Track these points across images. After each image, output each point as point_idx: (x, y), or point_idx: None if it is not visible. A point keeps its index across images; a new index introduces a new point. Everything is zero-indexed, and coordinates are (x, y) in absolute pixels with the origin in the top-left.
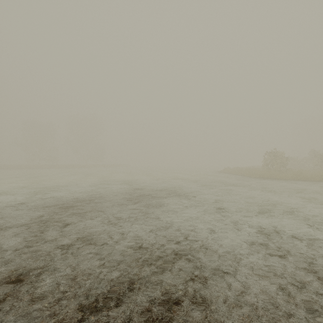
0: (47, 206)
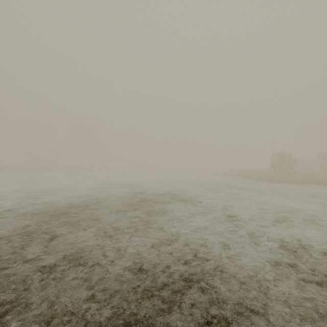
0: (36, 213)
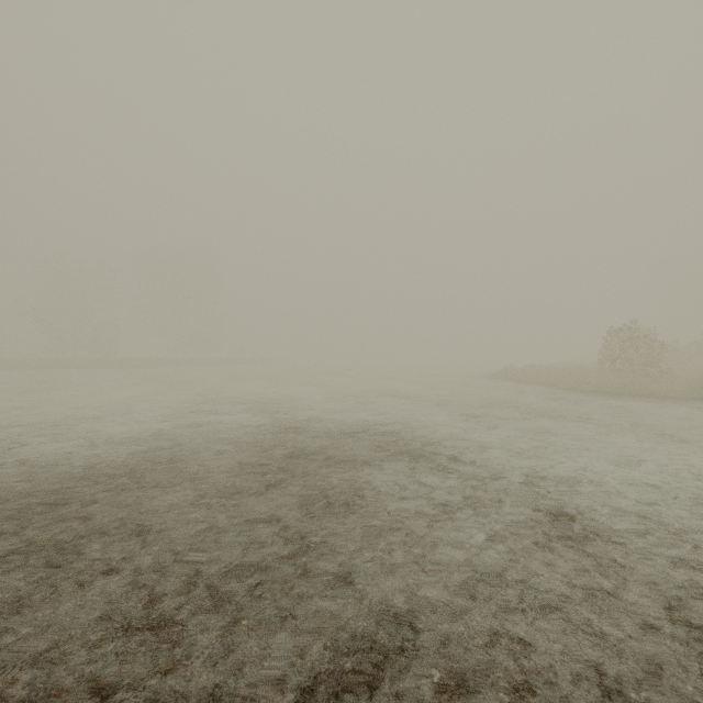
0: None
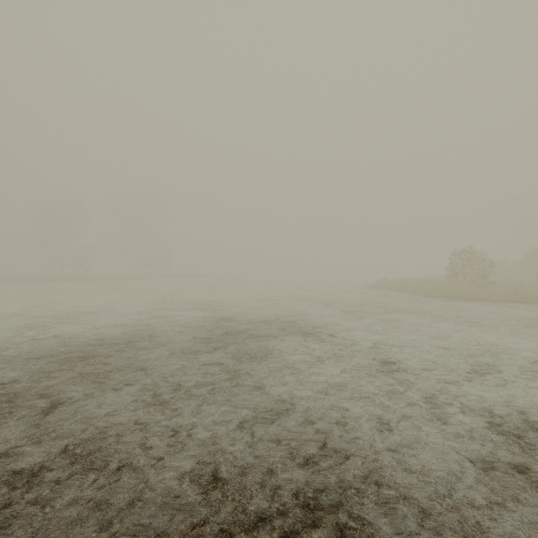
0: (36, 357)
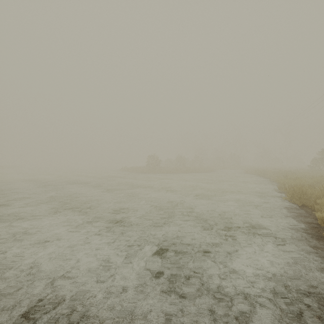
0: None
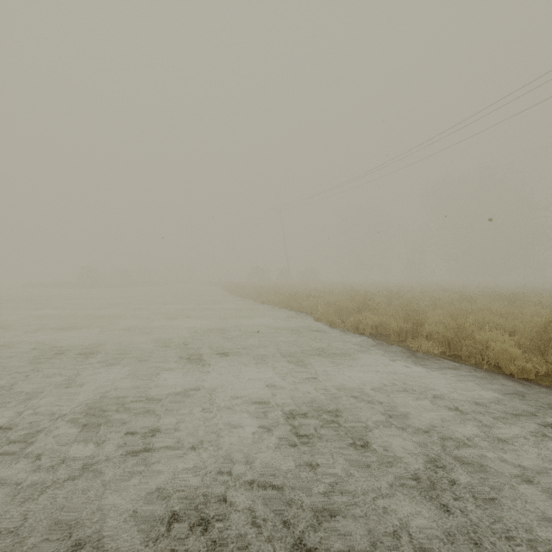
0: None
